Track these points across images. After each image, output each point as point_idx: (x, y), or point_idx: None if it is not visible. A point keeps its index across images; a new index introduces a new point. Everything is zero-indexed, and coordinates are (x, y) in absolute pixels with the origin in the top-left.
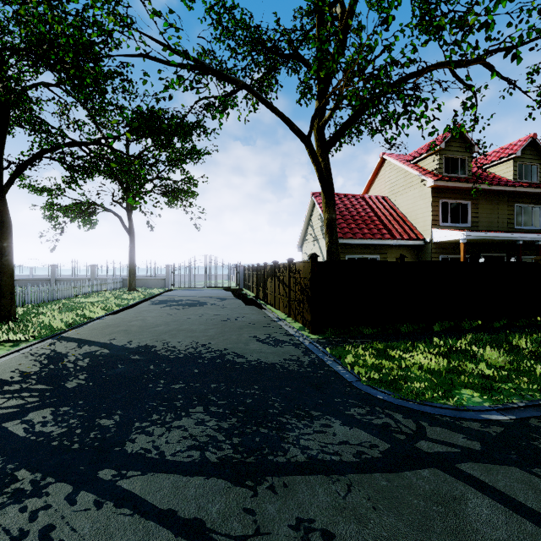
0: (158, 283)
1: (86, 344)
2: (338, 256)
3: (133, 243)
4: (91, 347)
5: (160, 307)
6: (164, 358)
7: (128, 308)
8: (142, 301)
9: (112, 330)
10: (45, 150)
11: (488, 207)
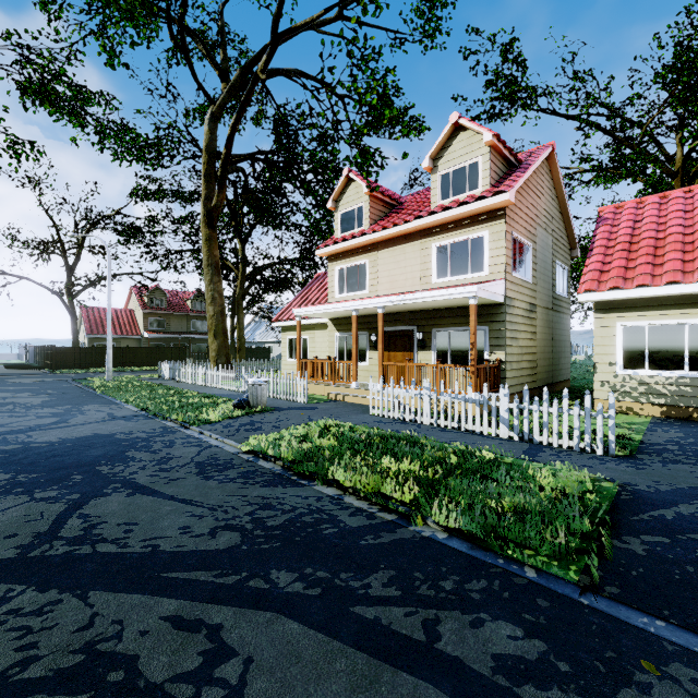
0: None
1: None
2: (78, 344)
3: None
4: None
5: None
6: None
7: None
8: None
9: None
10: None
11: (177, 321)
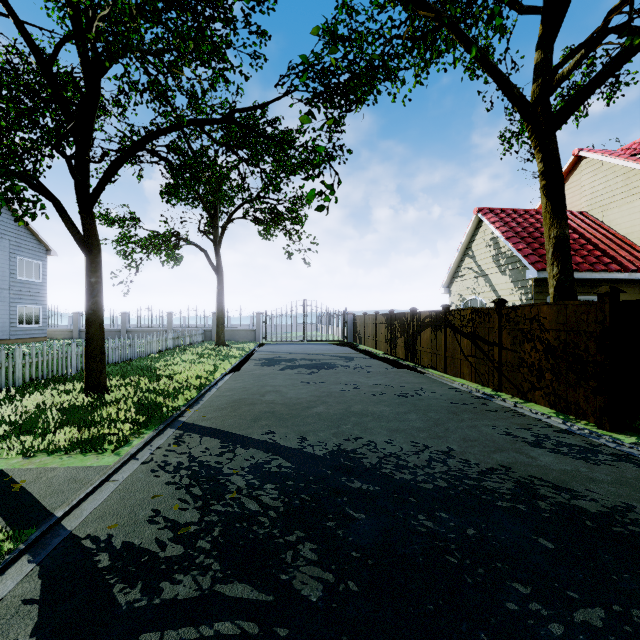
0: (246, 335)
1: (235, 443)
2: (576, 295)
3: (221, 285)
4: (251, 452)
5: (277, 369)
6: (419, 492)
7: (237, 371)
8: (243, 360)
9: (249, 411)
10: (151, 134)
11: None
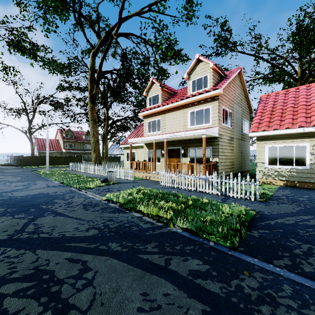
0: None
1: None
2: (33, 155)
3: None
4: None
5: None
6: None
7: None
8: None
9: None
10: None
11: (78, 145)
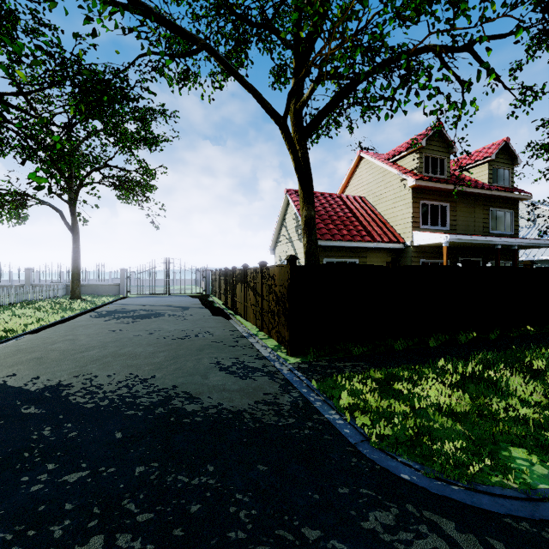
0: (111, 290)
1: None
2: (318, 259)
3: (77, 243)
4: None
5: (103, 320)
6: (75, 410)
7: (61, 323)
8: (84, 312)
9: (19, 358)
10: None
11: (465, 210)
